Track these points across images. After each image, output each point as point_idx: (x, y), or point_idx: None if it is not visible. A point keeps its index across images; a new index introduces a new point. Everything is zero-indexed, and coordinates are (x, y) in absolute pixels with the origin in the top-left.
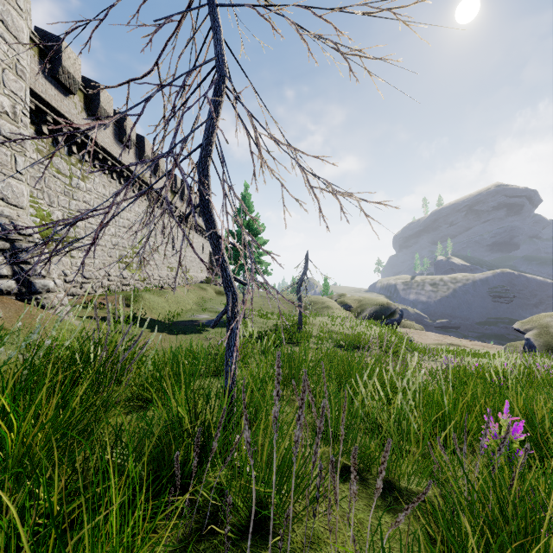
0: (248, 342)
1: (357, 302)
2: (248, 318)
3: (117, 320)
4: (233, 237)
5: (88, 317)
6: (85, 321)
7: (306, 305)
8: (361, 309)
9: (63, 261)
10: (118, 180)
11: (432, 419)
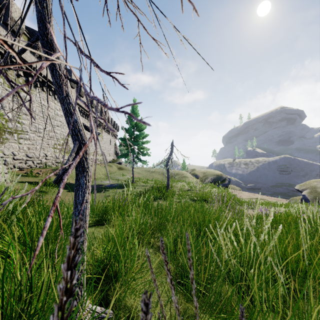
0: (132, 198)
1: (202, 174)
2: (135, 183)
3: (45, 184)
4: (126, 132)
5: (24, 182)
6: (20, 185)
7: (172, 175)
8: (205, 178)
9: (13, 146)
10: (53, 96)
11: (281, 267)
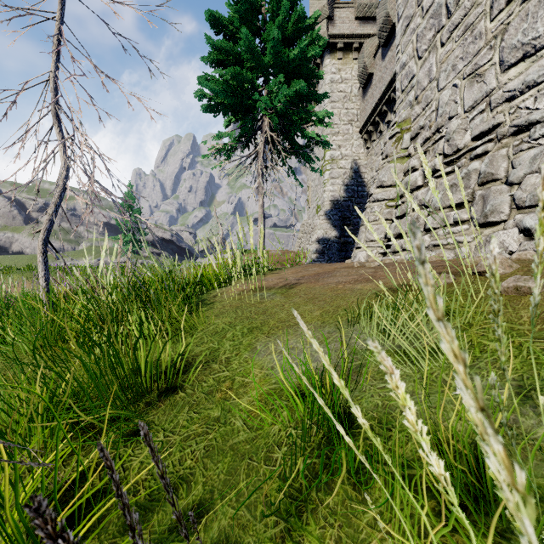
0: None
1: None
2: None
3: None
4: None
5: None
6: None
7: None
8: None
9: None
10: None
11: None
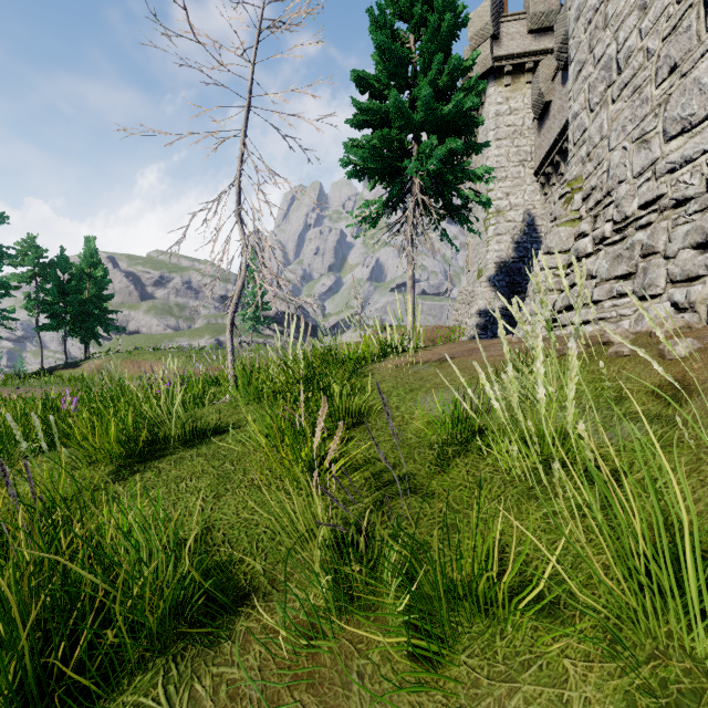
0: None
1: None
2: None
3: None
4: None
5: None
6: None
7: None
8: None
9: None
10: None
11: None
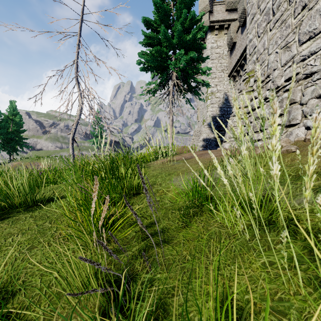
0: None
1: None
2: None
3: None
4: None
5: None
6: None
7: None
8: None
9: None
10: None
11: None
